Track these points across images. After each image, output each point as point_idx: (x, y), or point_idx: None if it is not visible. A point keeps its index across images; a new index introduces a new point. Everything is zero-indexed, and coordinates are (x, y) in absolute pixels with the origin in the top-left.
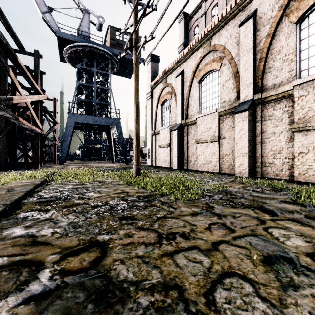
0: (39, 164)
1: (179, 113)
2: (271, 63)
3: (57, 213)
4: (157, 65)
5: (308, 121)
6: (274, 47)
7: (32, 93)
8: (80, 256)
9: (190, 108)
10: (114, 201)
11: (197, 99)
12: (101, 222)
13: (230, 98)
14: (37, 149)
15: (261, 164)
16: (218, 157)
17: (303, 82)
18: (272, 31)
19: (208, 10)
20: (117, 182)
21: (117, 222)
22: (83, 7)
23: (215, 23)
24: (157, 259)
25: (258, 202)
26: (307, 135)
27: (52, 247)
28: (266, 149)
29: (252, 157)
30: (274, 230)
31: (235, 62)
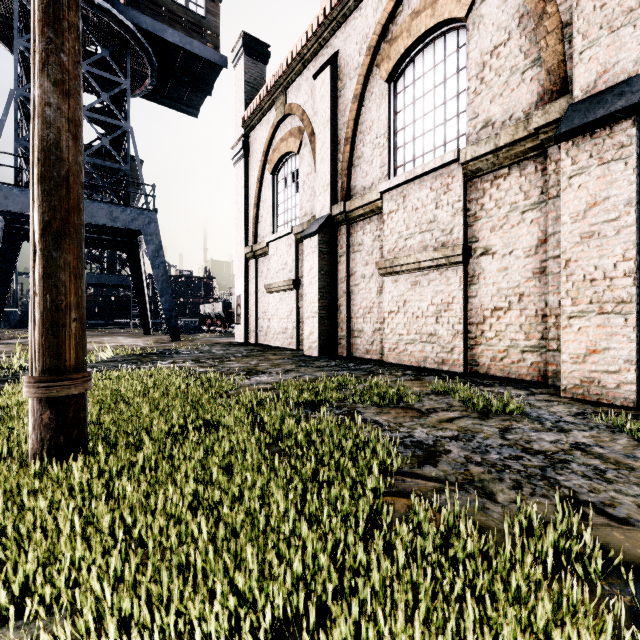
0: None
1: (324, 186)
2: None
3: None
4: (261, 69)
5: None
6: None
7: None
8: None
9: (358, 166)
10: None
11: (383, 135)
12: None
13: (510, 107)
14: None
15: None
16: (464, 320)
17: None
18: None
19: None
20: None
21: None
22: None
23: None
24: None
25: None
26: None
27: None
28: None
29: None
30: None
31: None
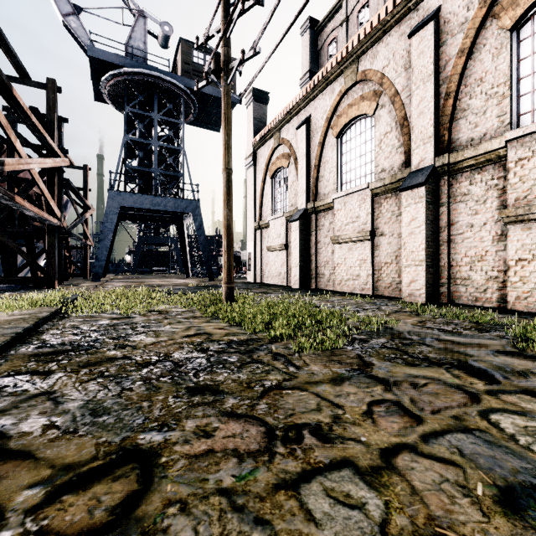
0: (55, 280)
1: (302, 192)
2: (466, 101)
3: (67, 380)
4: (264, 108)
5: (534, 203)
6: (471, 73)
7: (44, 154)
8: (93, 491)
9: (321, 181)
10: (182, 351)
11: (334, 167)
12: (151, 399)
13: (392, 164)
14: (52, 254)
15: (447, 280)
16: (372, 268)
17: (524, 135)
18: (468, 45)
19: (353, 14)
20: (192, 314)
21: (184, 400)
22: (136, 6)
23: (367, 33)
24: (263, 497)
25: (454, 352)
26: (532, 229)
27: (35, 465)
28: (457, 254)
29: (432, 268)
30: (501, 416)
31: (401, 101)
